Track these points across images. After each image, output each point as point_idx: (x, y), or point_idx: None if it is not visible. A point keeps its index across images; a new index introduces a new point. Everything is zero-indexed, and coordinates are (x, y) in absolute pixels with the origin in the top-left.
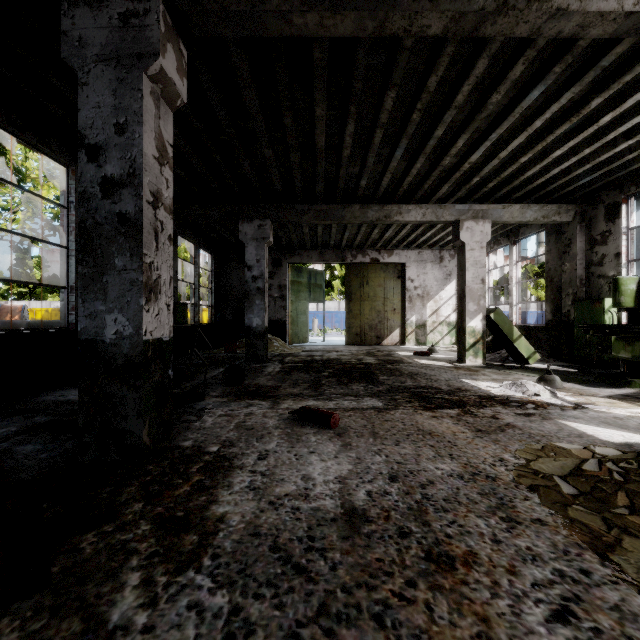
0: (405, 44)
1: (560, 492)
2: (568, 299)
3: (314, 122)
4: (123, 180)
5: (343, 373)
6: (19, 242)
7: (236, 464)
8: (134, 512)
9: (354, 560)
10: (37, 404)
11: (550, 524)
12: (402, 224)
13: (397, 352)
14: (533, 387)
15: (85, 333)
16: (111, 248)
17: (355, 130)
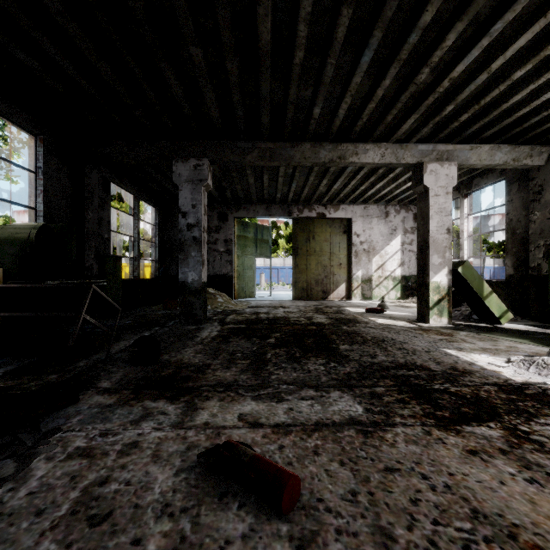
0: None
1: None
2: (538, 251)
3: None
4: None
5: (293, 339)
6: None
7: None
8: None
9: None
10: None
11: None
12: (352, 174)
13: (346, 308)
14: None
15: None
16: None
17: (312, 16)
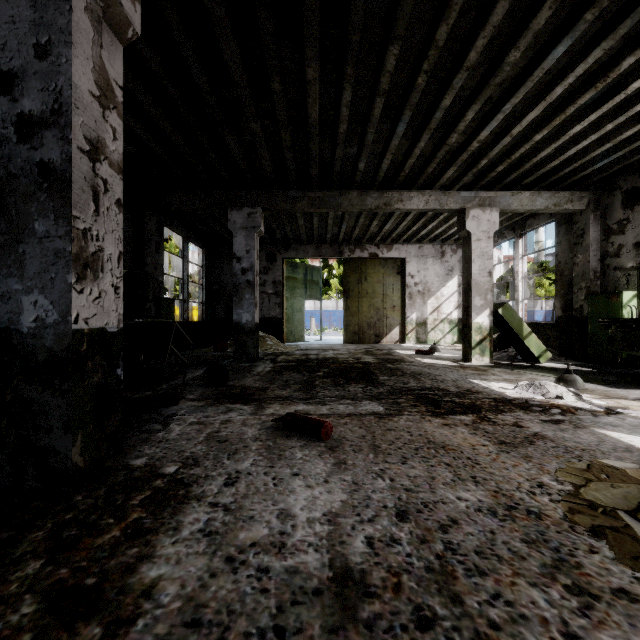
0: None
1: (637, 538)
2: (581, 293)
3: (306, 88)
4: (45, 118)
5: (339, 373)
6: None
7: (194, 493)
8: (23, 578)
9: None
10: None
11: None
12: (402, 215)
13: (397, 351)
14: (554, 388)
15: None
16: (29, 208)
17: (352, 100)
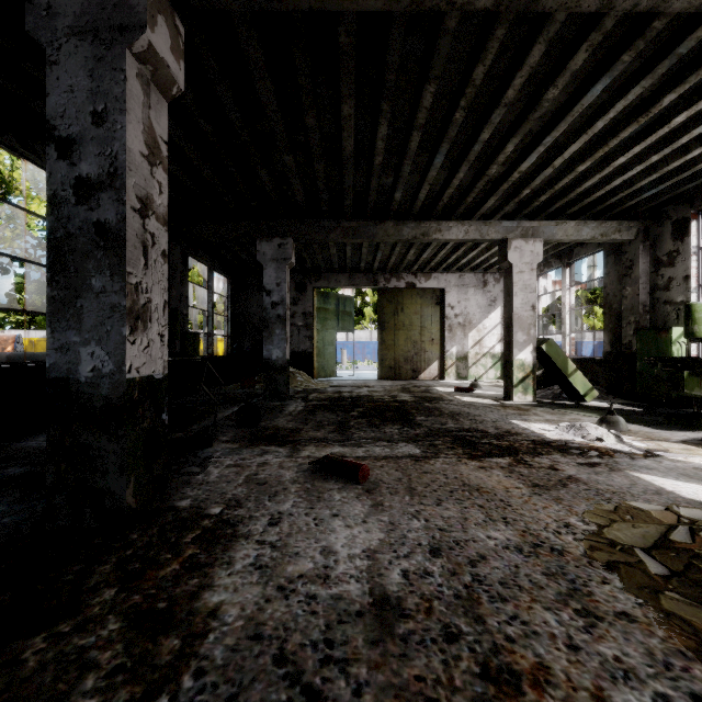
0: (447, 25)
1: (646, 572)
2: (629, 328)
3: (341, 123)
4: (102, 181)
5: (375, 413)
6: (8, 263)
7: (241, 532)
8: (103, 602)
9: (386, 679)
10: (15, 451)
11: (640, 620)
12: (441, 244)
13: (436, 388)
14: (595, 430)
15: (55, 370)
16: (87, 265)
17: (388, 133)
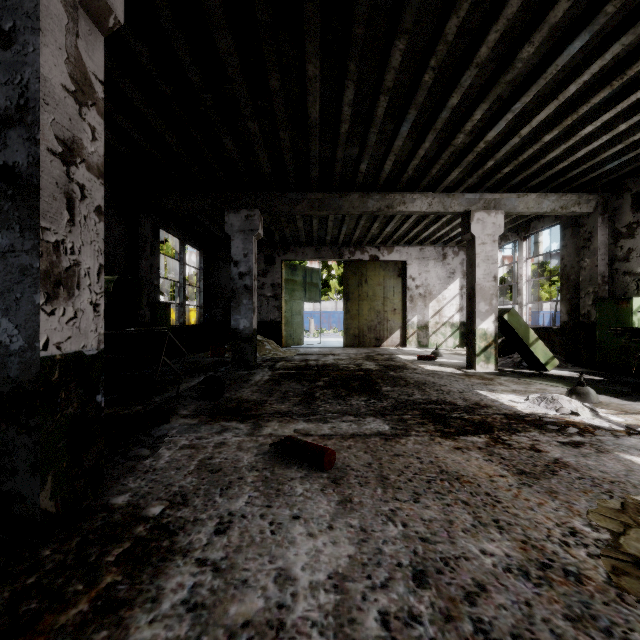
0: None
1: None
2: (588, 298)
3: (306, 85)
4: (9, 116)
5: (340, 382)
6: None
7: (179, 544)
8: None
9: None
10: None
11: None
12: (404, 217)
13: (399, 356)
14: (568, 403)
15: None
16: None
17: (355, 99)
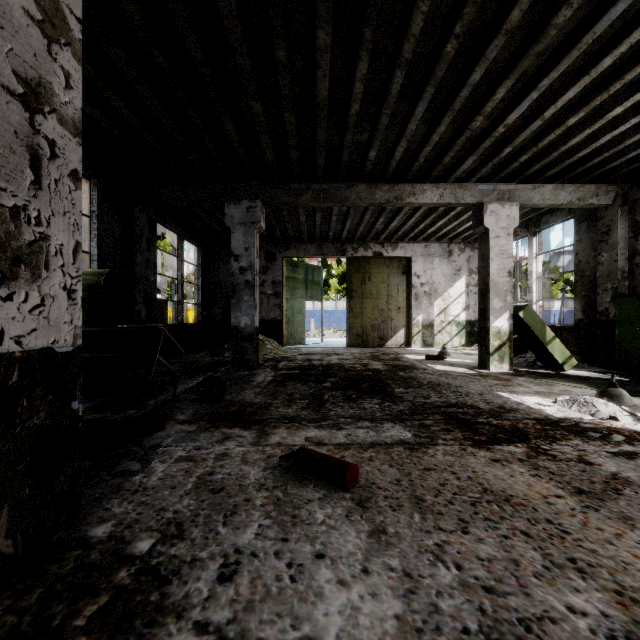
0: None
1: None
2: (606, 295)
3: (315, 57)
4: None
5: (349, 383)
6: None
7: (172, 599)
8: None
9: None
10: None
11: None
12: (411, 212)
13: (405, 355)
14: (605, 407)
15: None
16: None
17: (367, 75)
